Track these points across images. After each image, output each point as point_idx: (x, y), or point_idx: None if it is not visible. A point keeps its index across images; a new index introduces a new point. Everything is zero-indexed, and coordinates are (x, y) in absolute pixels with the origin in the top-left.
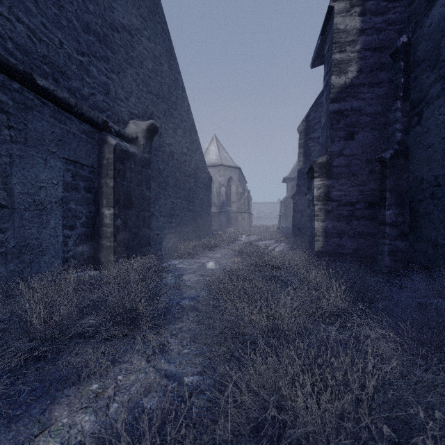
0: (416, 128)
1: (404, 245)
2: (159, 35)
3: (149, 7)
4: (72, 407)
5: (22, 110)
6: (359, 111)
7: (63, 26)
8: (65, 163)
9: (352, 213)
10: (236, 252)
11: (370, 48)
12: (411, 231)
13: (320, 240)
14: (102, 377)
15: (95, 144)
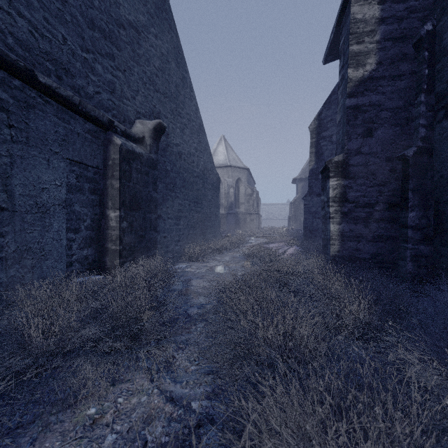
0: (443, 123)
1: (428, 249)
2: (166, 33)
3: (156, 4)
4: (65, 437)
5: (23, 108)
6: (379, 106)
7: (67, 22)
8: (68, 164)
9: (370, 215)
10: (246, 256)
11: (391, 38)
12: (437, 234)
13: (336, 244)
14: (101, 399)
15: (100, 145)
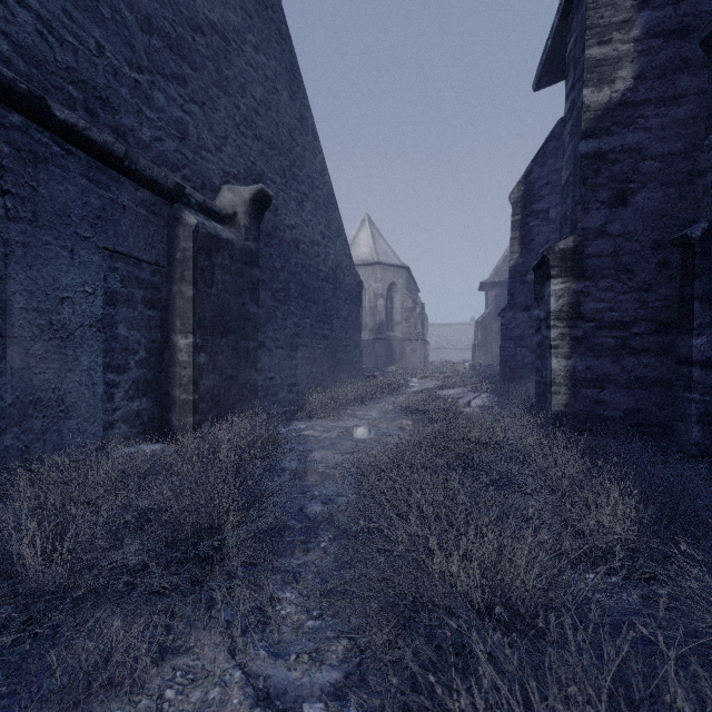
0: None
1: None
2: (274, 43)
3: None
4: None
5: (28, 162)
6: (638, 152)
7: (104, 19)
8: (108, 258)
9: (623, 343)
10: (405, 409)
11: (661, 32)
12: None
13: (562, 393)
14: (135, 690)
15: (162, 226)
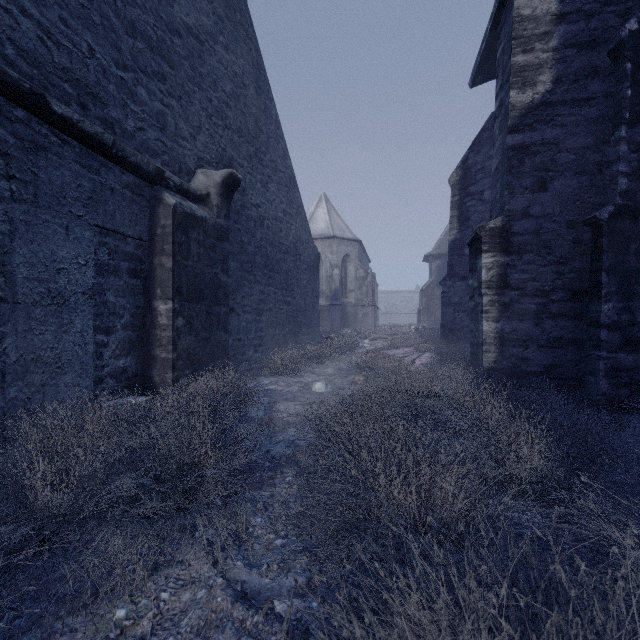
0: None
1: (632, 359)
2: (242, 43)
3: (226, 1)
4: None
5: (30, 151)
6: (556, 145)
7: (95, 25)
8: (98, 233)
9: (543, 308)
10: (357, 367)
11: (575, 43)
12: None
13: (492, 351)
14: (135, 594)
15: (145, 205)
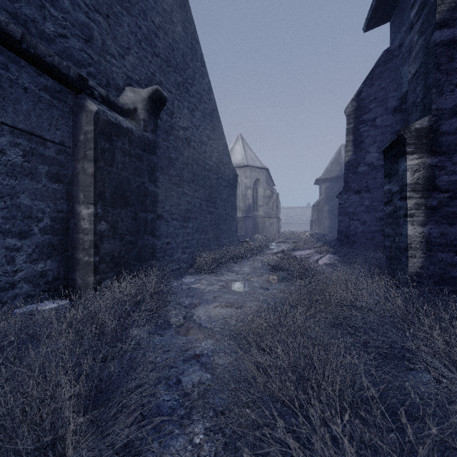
0: None
1: None
2: None
3: None
4: None
5: None
6: None
7: None
8: (8, 133)
9: None
10: (270, 267)
11: None
12: None
13: (418, 256)
14: None
15: (67, 112)
